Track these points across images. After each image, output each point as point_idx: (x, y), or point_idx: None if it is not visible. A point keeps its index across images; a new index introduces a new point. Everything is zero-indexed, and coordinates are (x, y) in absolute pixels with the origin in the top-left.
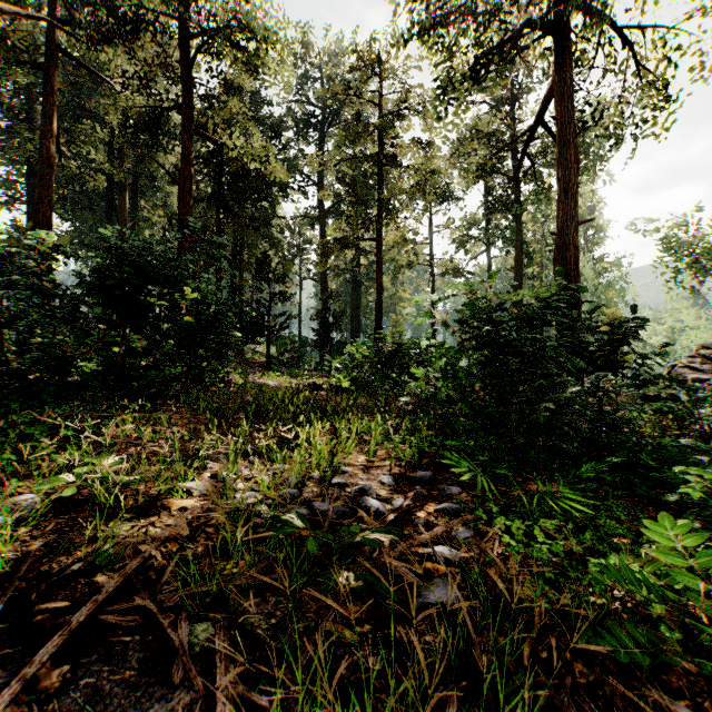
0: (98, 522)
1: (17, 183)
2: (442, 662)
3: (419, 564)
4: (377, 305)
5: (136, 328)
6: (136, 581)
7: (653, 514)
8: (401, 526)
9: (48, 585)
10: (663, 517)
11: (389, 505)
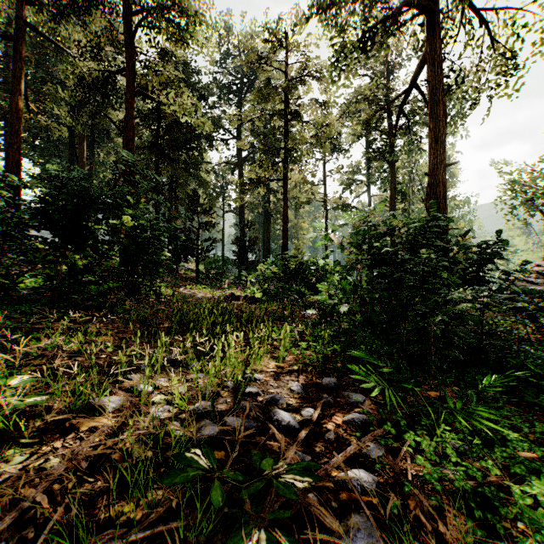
0: None
1: None
2: None
3: (334, 493)
4: (284, 232)
5: (75, 249)
6: (6, 543)
7: (542, 420)
8: (312, 442)
9: None
10: None
11: (299, 416)
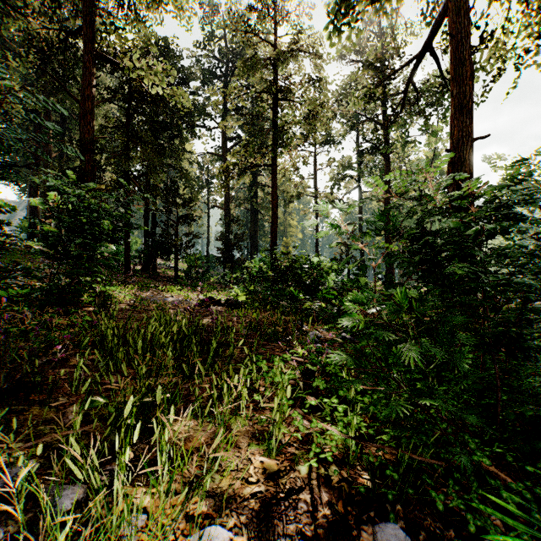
0: None
1: None
2: None
3: None
4: (273, 225)
5: None
6: None
7: None
8: None
9: None
10: None
11: None
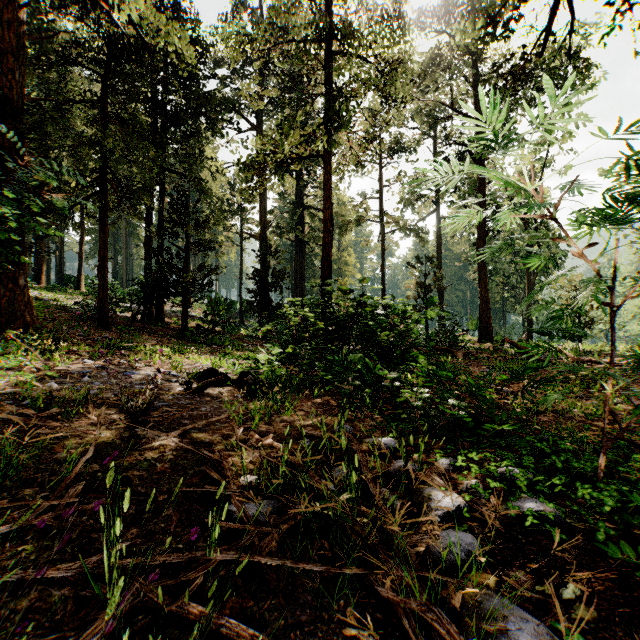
0: None
1: None
2: None
3: None
4: (325, 248)
5: None
6: None
7: None
8: None
9: None
10: None
11: None
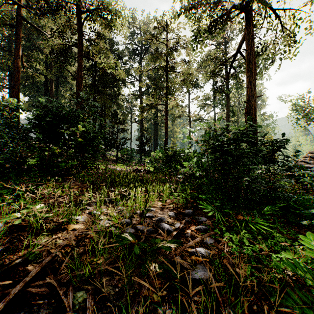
0: (30, 238)
1: (4, 79)
2: (203, 312)
3: (189, 257)
4: (165, 134)
5: (55, 143)
6: (47, 268)
7: (297, 230)
8: (179, 237)
9: (2, 272)
10: (308, 234)
11: (173, 226)
